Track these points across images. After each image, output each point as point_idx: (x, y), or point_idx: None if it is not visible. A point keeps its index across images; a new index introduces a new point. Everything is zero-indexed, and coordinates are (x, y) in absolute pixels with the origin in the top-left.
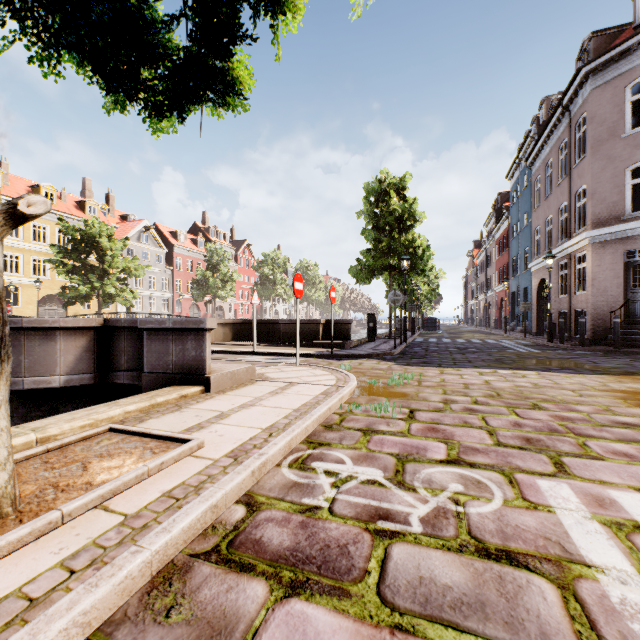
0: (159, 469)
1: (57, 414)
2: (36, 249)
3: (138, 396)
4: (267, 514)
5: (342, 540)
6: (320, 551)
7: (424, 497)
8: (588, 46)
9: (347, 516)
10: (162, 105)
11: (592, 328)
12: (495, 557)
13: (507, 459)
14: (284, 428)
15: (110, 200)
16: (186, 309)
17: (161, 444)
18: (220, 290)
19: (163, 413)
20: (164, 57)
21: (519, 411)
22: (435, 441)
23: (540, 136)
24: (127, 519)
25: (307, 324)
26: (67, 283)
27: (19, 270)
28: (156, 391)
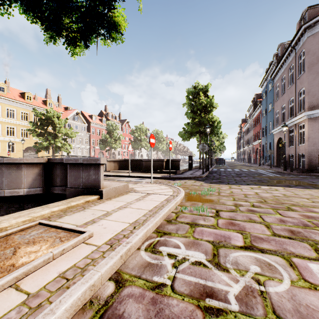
0: (61, 254)
1: (23, 209)
2: (23, 124)
3: (61, 201)
4: (129, 290)
5: (181, 317)
6: None
7: (235, 277)
8: (305, 14)
9: (184, 293)
10: (75, 38)
11: (308, 163)
12: None
13: (283, 246)
14: (143, 223)
15: (59, 100)
16: (97, 154)
17: (67, 234)
18: (113, 144)
19: (74, 212)
20: (75, 8)
21: (280, 212)
22: (234, 232)
23: (278, 63)
24: (28, 298)
25: (157, 161)
26: (38, 141)
27: (14, 134)
28: (72, 198)
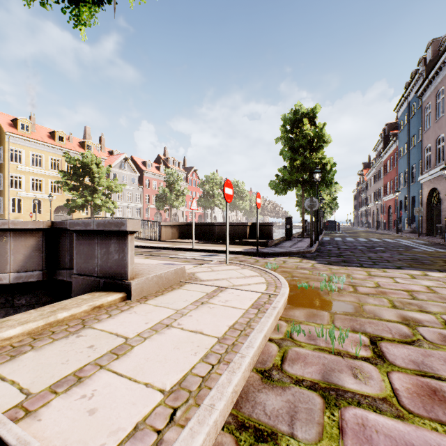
0: None
1: (12, 306)
2: (52, 175)
3: (41, 309)
4: None
5: None
6: None
7: None
8: None
9: None
10: None
11: None
12: None
13: None
14: (198, 393)
15: (102, 141)
16: (152, 215)
17: None
18: (175, 201)
19: (54, 338)
20: None
21: None
22: None
23: (432, 68)
24: None
25: (236, 226)
26: (73, 198)
27: (41, 189)
28: (68, 300)
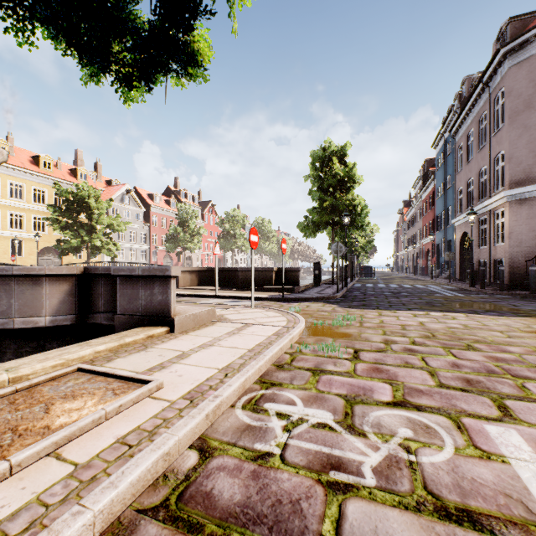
0: (117, 412)
1: (44, 350)
2: (36, 209)
3: (109, 336)
4: (219, 461)
5: (294, 494)
6: (272, 508)
7: (375, 443)
8: (505, 30)
9: (299, 465)
10: (131, 76)
11: (510, 275)
12: (456, 519)
13: (451, 401)
14: (239, 368)
15: (98, 168)
16: (161, 259)
17: (123, 385)
18: (189, 243)
19: (130, 352)
20: (132, 31)
21: (455, 352)
22: (380, 382)
23: (463, 109)
24: (77, 470)
25: (262, 271)
26: (62, 237)
27: (22, 226)
28: (126, 332)
